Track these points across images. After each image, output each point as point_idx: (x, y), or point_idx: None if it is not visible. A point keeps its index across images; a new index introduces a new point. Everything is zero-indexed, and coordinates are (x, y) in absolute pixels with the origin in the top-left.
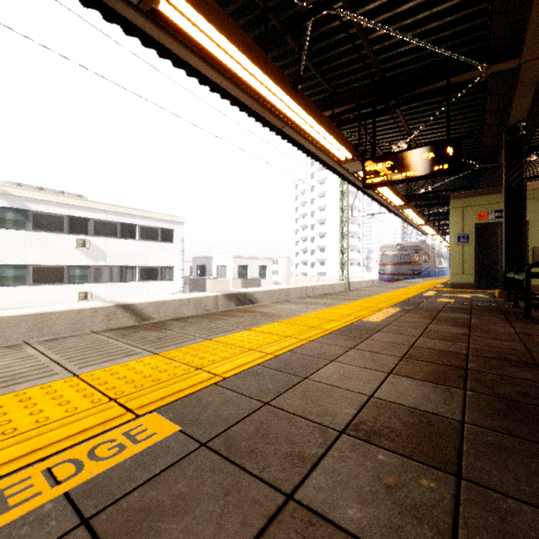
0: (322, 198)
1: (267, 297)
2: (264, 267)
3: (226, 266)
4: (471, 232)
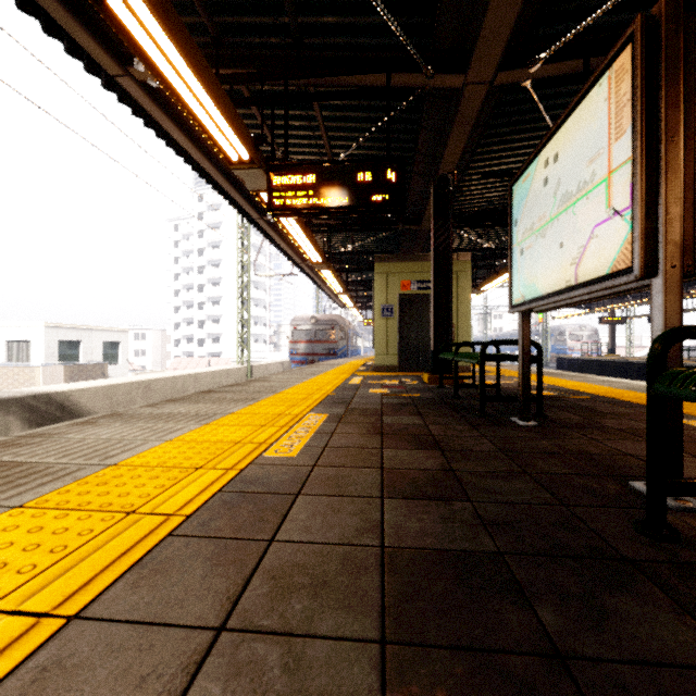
0: (216, 249)
1: (104, 398)
2: (115, 344)
3: (31, 342)
4: (395, 304)
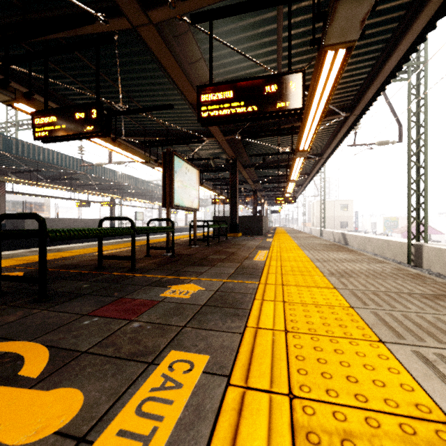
0: None
1: None
2: None
3: None
4: None
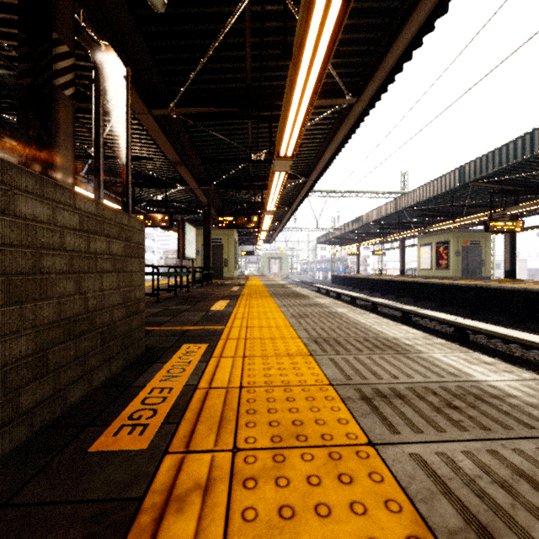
0: None
1: None
2: None
3: None
4: (200, 249)
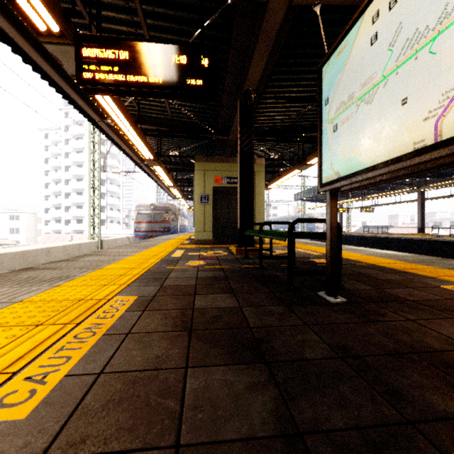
0: (80, 153)
1: None
2: None
3: None
4: (210, 194)
